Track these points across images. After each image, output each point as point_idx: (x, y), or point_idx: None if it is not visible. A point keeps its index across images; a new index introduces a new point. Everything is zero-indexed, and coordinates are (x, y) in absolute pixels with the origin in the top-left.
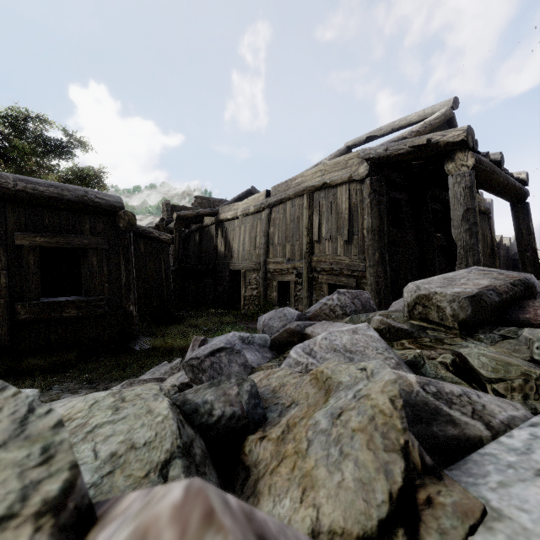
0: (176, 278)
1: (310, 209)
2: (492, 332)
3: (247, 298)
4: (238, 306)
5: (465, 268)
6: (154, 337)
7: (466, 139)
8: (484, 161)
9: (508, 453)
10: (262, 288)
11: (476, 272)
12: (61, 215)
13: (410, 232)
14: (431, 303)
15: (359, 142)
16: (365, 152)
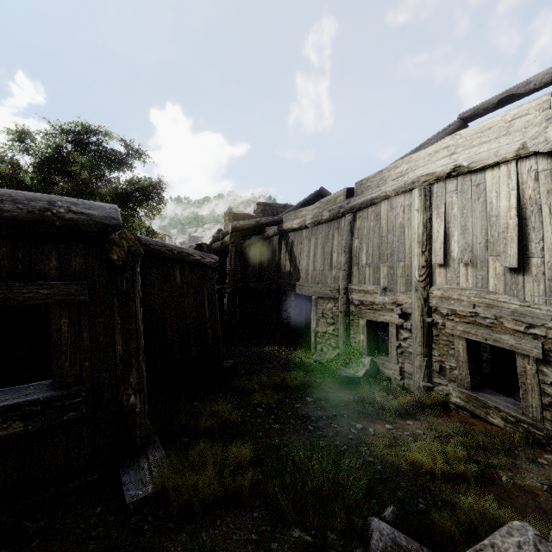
0: (232, 302)
1: (425, 212)
2: None
3: (319, 334)
4: (306, 338)
5: None
6: (168, 454)
7: None
8: None
9: None
10: (342, 326)
11: None
12: (0, 247)
13: None
14: None
15: (483, 109)
16: None
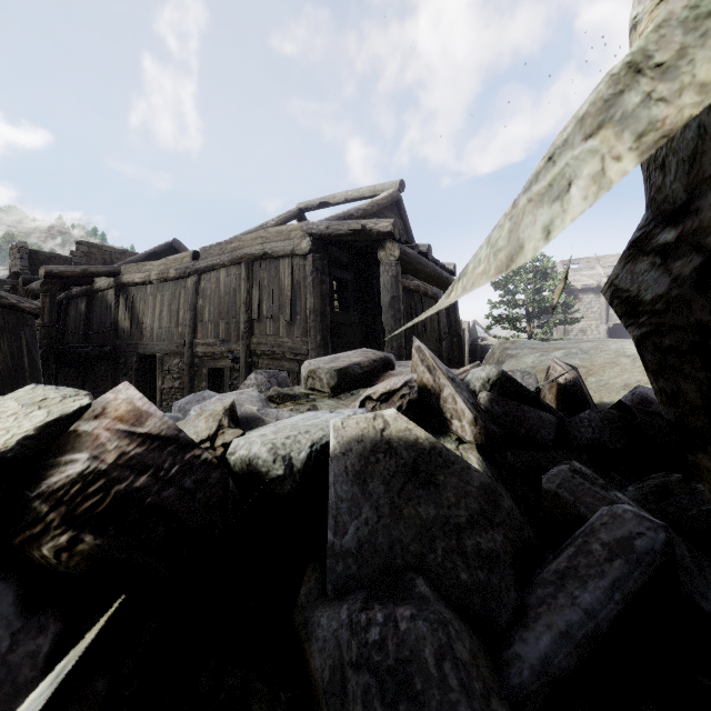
0: (45, 365)
1: (249, 281)
2: (348, 393)
3: (166, 391)
4: None
5: (391, 351)
6: None
7: (393, 231)
8: (410, 253)
9: (273, 424)
10: (188, 378)
11: (360, 352)
12: None
13: (356, 314)
14: (316, 375)
15: (312, 206)
16: (308, 226)
